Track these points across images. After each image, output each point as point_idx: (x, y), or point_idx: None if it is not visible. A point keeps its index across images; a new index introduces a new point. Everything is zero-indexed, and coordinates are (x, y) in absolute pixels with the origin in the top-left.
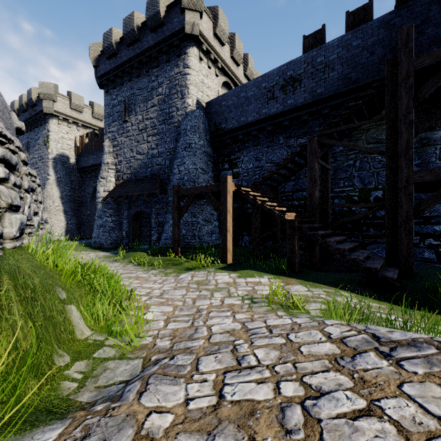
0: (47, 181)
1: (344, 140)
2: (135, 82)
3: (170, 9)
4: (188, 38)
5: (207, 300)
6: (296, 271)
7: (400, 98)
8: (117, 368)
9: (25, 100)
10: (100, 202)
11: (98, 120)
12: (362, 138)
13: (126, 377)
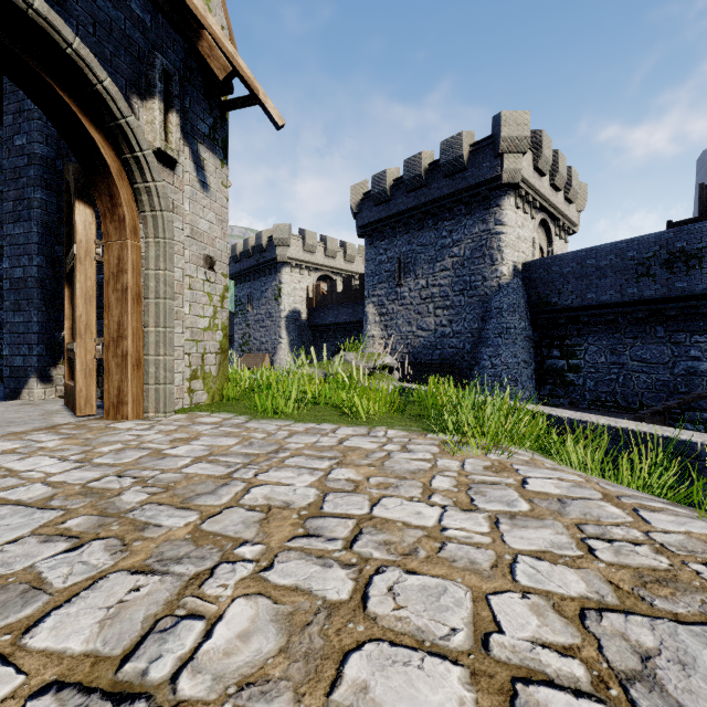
0: (278, 345)
1: None
2: (415, 235)
3: (476, 150)
4: (503, 187)
5: None
6: None
7: None
8: None
9: (251, 244)
10: None
11: (330, 259)
12: None
13: None
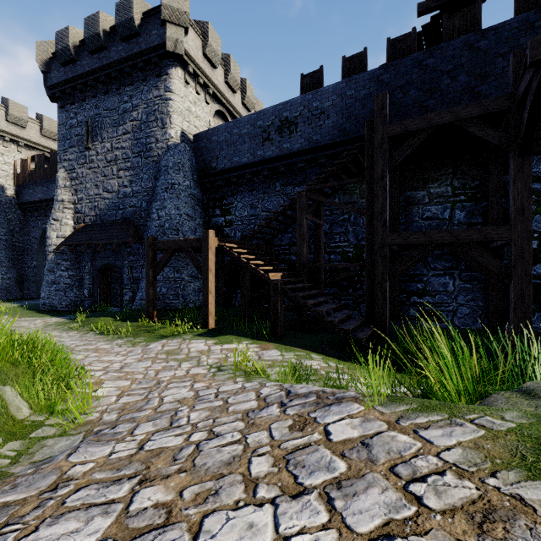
0: None
1: (339, 193)
2: (101, 100)
3: (147, 18)
4: (170, 57)
5: (172, 371)
6: (279, 335)
7: (377, 162)
8: (56, 445)
9: None
10: (51, 251)
11: (49, 140)
12: (356, 192)
13: (64, 451)
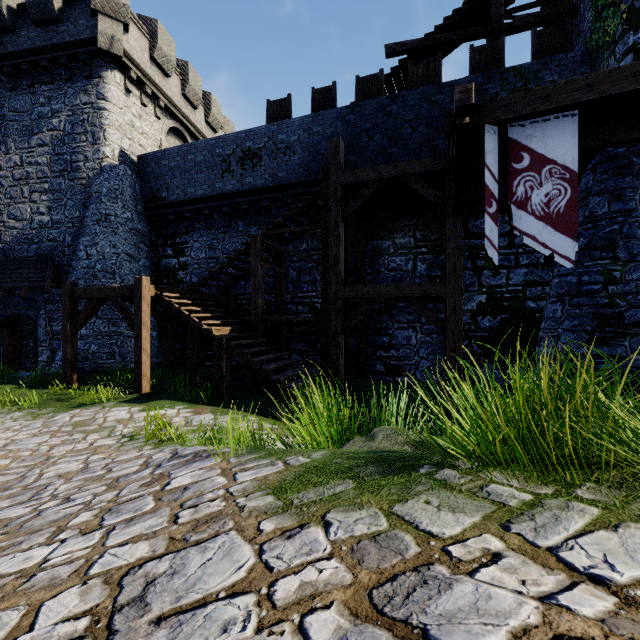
0: None
1: (307, 238)
2: (6, 97)
3: (72, 2)
4: (104, 56)
5: (72, 444)
6: (224, 397)
7: (331, 210)
8: None
9: None
10: None
11: None
12: None
13: None
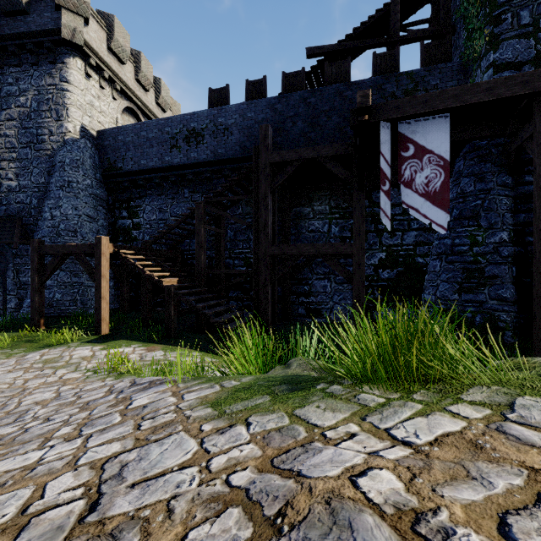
0: None
1: (242, 204)
2: None
3: None
4: (67, 45)
5: (43, 378)
6: (173, 337)
7: (261, 183)
8: None
9: None
10: None
11: None
12: None
13: None
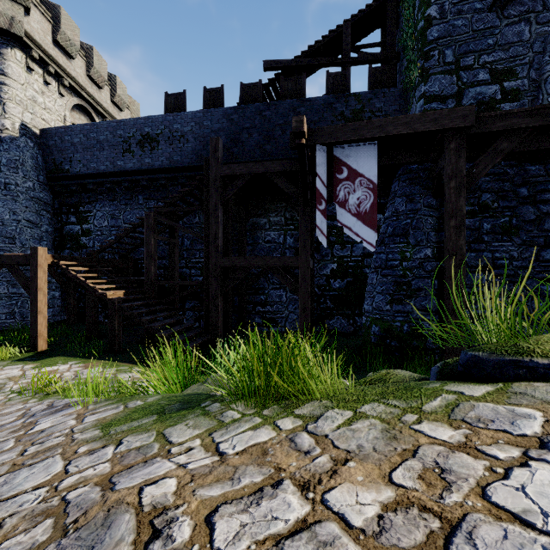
0: None
1: (199, 213)
2: None
3: None
4: (4, 34)
5: None
6: (117, 351)
7: (211, 195)
8: None
9: None
10: None
11: None
12: None
13: None
